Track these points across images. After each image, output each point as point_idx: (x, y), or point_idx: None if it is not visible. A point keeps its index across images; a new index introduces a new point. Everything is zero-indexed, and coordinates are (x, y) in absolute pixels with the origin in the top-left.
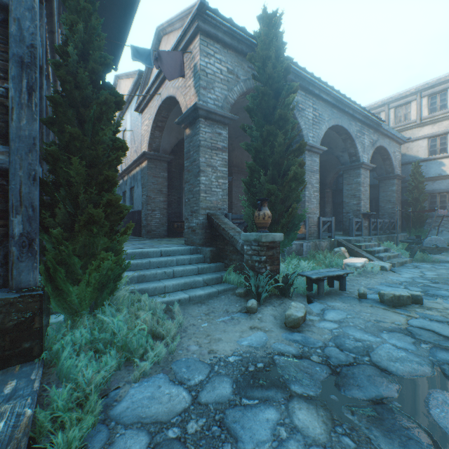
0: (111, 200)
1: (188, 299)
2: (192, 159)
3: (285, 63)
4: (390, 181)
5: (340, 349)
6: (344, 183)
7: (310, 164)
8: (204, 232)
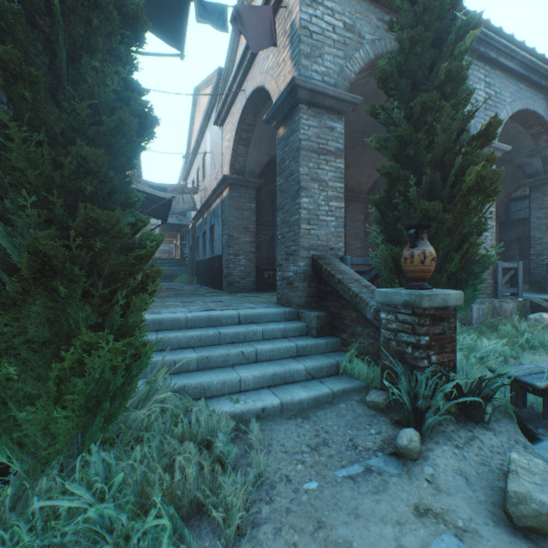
0: (100, 219)
1: (279, 407)
2: (288, 172)
3: None
4: None
5: None
6: (533, 207)
7: None
8: (306, 286)
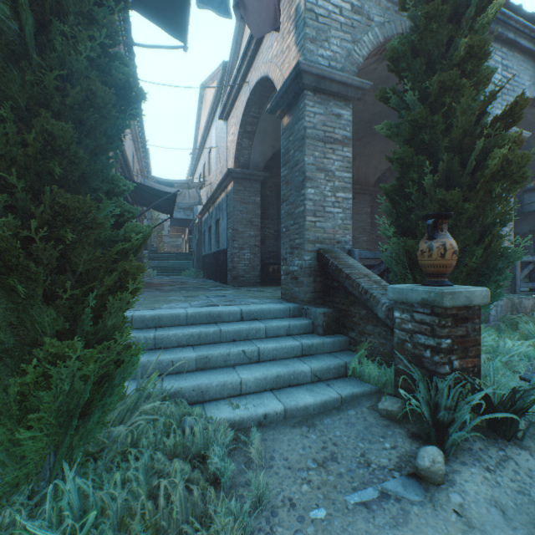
0: (67, 205)
1: (282, 413)
2: (292, 162)
3: None
4: None
5: None
6: None
7: None
8: (312, 281)
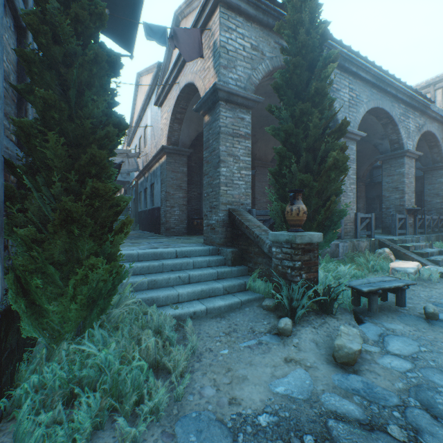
0: (100, 190)
1: (205, 311)
2: (211, 149)
3: (322, 27)
4: (438, 171)
5: (433, 415)
6: (384, 174)
7: (346, 152)
8: (224, 230)
